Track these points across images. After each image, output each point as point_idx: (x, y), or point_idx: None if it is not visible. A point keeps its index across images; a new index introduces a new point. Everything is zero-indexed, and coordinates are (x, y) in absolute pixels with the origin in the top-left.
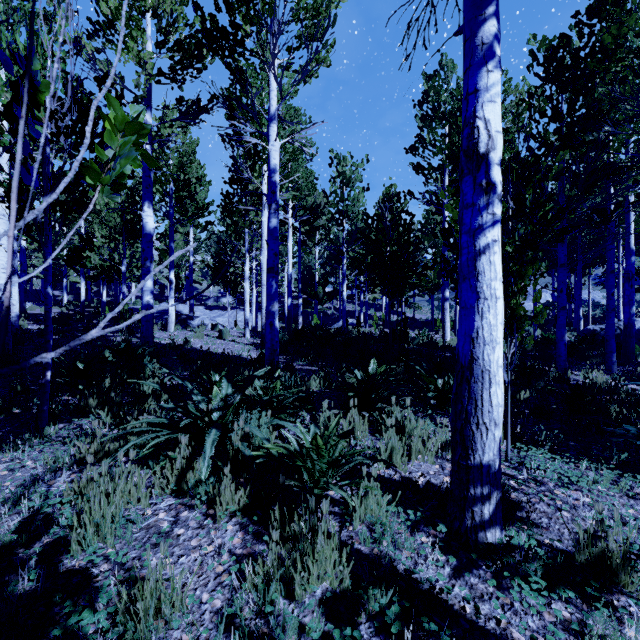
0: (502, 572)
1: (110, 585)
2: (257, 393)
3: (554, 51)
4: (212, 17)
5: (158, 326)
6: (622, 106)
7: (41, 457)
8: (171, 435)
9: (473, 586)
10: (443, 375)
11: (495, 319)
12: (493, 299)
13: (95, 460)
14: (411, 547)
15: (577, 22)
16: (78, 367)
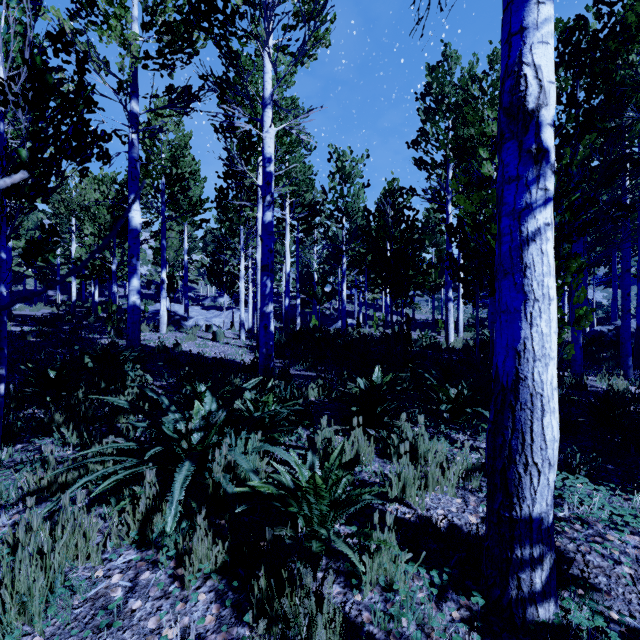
0: None
1: None
2: (248, 406)
3: (570, 33)
4: None
5: (150, 327)
6: None
7: None
8: (134, 469)
9: None
10: (454, 383)
11: (548, 327)
12: (546, 300)
13: (48, 494)
14: (439, 628)
15: (596, 1)
16: (48, 376)
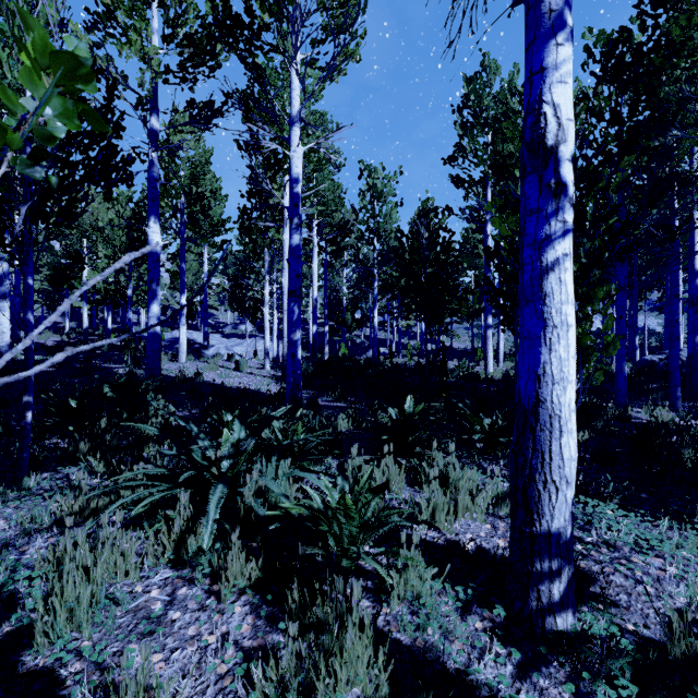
0: (578, 670)
1: (81, 693)
2: (276, 435)
3: (613, 46)
4: (224, 2)
5: (168, 356)
6: (691, 107)
7: (14, 516)
8: (168, 492)
9: (543, 691)
10: (489, 414)
11: (566, 352)
12: (564, 327)
13: (80, 519)
14: (463, 636)
15: (640, 13)
16: (69, 405)
